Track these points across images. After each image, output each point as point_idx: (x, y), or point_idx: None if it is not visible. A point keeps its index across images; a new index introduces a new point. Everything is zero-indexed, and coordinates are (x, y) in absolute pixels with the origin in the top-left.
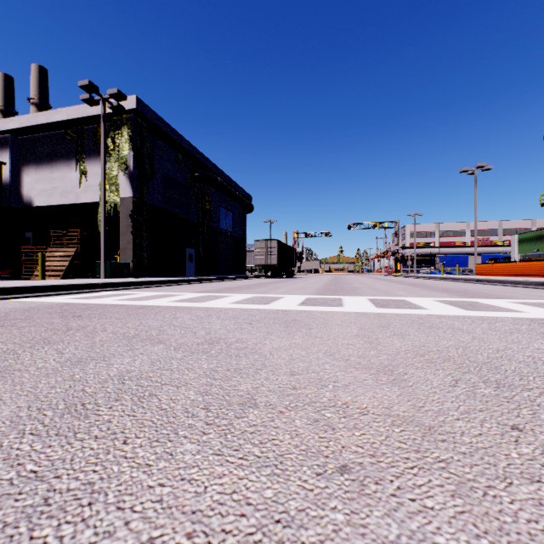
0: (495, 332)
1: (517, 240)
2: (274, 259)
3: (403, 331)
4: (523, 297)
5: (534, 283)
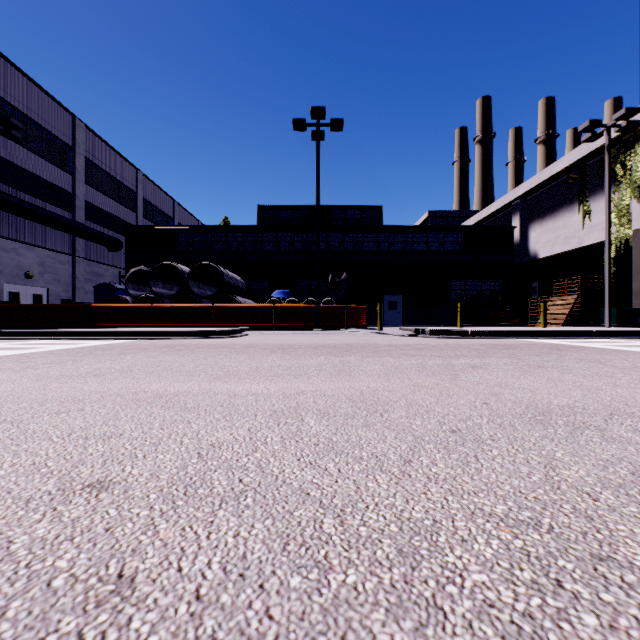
0: None
1: None
2: None
3: None
4: None
5: None
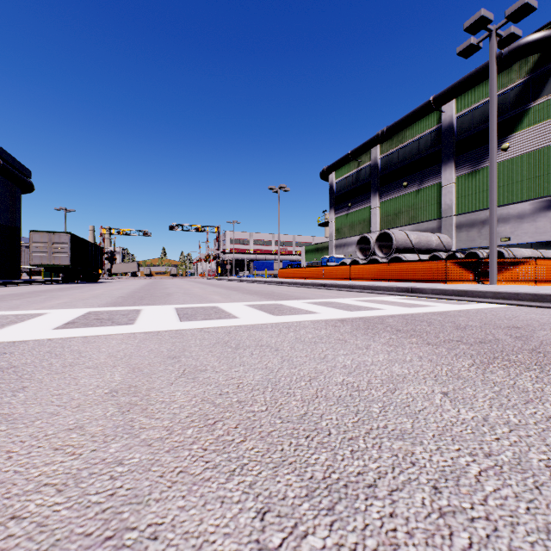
0: (302, 345)
1: (305, 251)
2: (65, 258)
3: (199, 364)
4: (313, 297)
5: (317, 284)
